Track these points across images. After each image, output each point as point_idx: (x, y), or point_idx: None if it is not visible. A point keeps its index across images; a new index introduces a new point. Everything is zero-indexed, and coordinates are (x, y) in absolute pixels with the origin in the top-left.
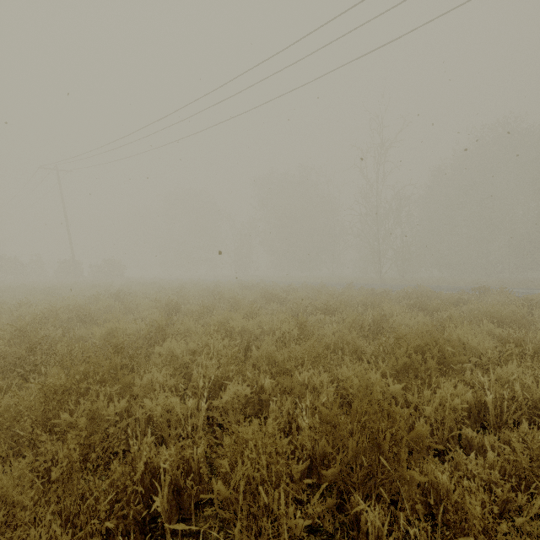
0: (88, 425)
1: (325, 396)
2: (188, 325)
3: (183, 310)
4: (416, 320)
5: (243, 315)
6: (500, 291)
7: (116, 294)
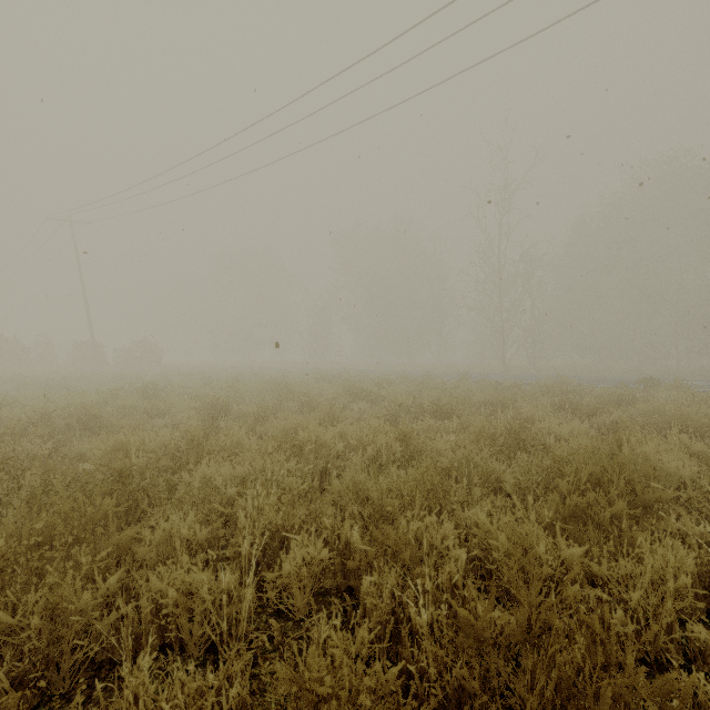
0: (43, 628)
1: (453, 565)
2: (238, 436)
3: (234, 412)
4: (569, 427)
5: (319, 421)
6: (676, 384)
7: (142, 388)
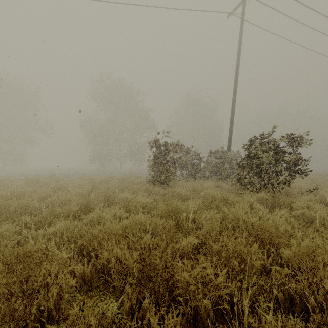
0: None
1: None
2: None
3: None
4: None
5: None
6: None
7: None
